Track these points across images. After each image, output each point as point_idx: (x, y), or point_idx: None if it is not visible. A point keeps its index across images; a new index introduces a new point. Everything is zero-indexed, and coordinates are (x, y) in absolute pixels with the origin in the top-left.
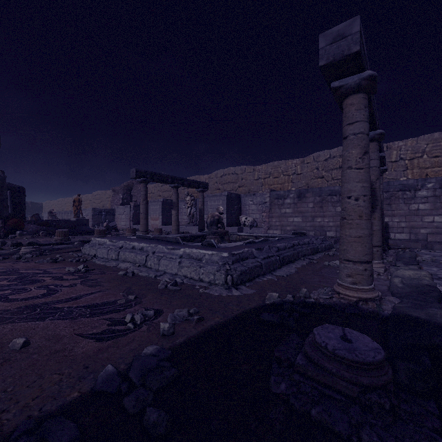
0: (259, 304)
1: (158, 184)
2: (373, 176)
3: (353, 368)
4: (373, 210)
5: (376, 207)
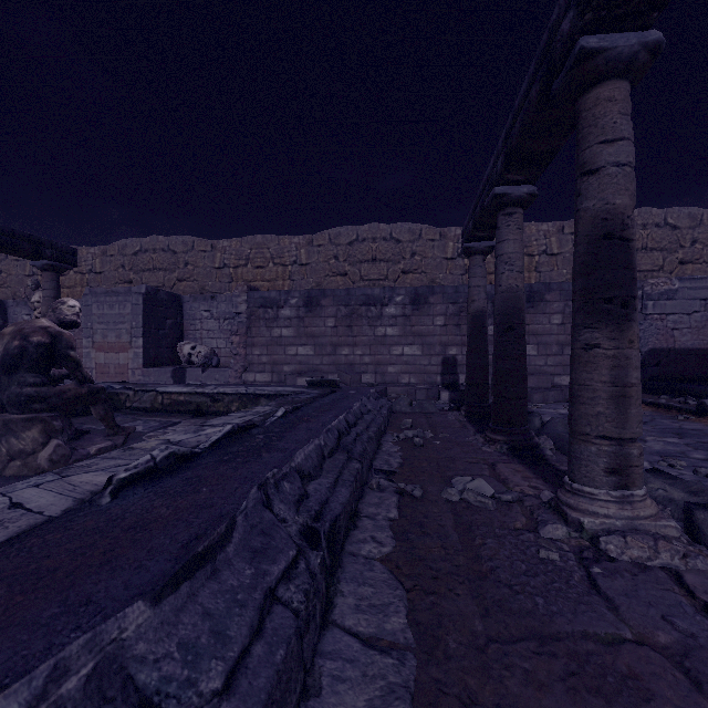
0: None
1: None
2: (627, 196)
3: None
4: (628, 315)
5: (634, 304)
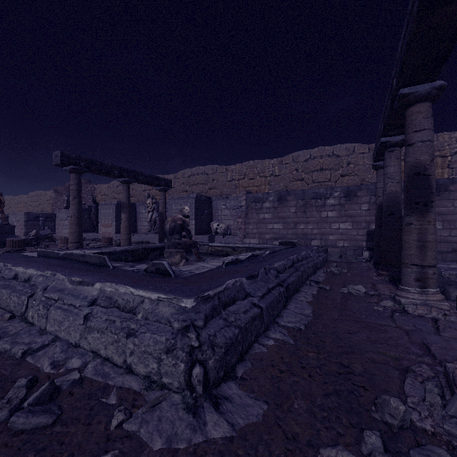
0: None
1: (113, 184)
2: (426, 155)
3: None
4: (427, 210)
5: (431, 204)
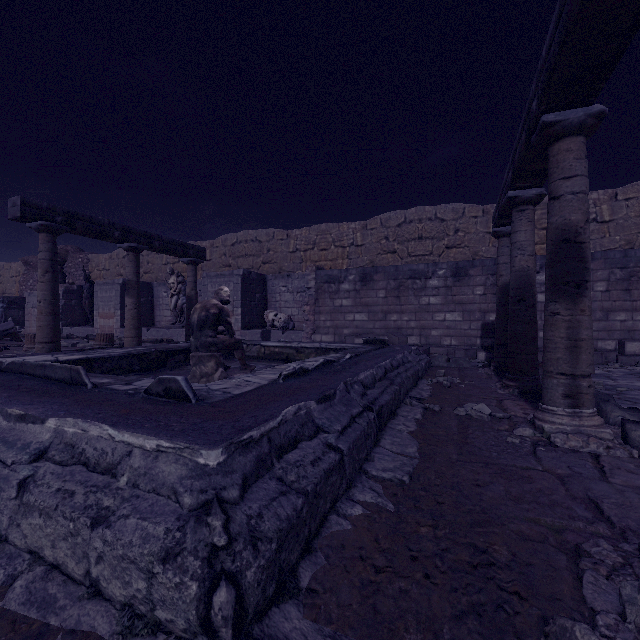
0: None
1: (117, 253)
2: (579, 214)
3: None
4: (580, 293)
5: (585, 285)
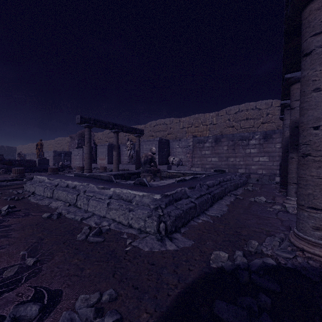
0: (203, 269)
1: (105, 132)
2: None
3: None
4: None
5: None
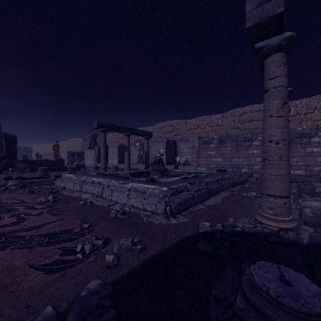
0: (193, 232)
1: (115, 133)
2: None
3: (300, 319)
4: None
5: None
